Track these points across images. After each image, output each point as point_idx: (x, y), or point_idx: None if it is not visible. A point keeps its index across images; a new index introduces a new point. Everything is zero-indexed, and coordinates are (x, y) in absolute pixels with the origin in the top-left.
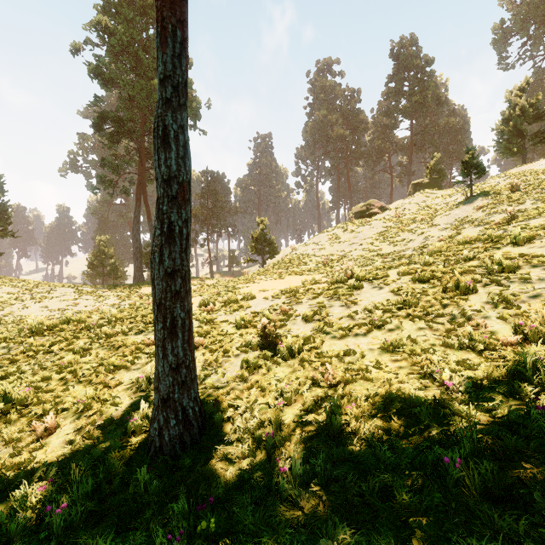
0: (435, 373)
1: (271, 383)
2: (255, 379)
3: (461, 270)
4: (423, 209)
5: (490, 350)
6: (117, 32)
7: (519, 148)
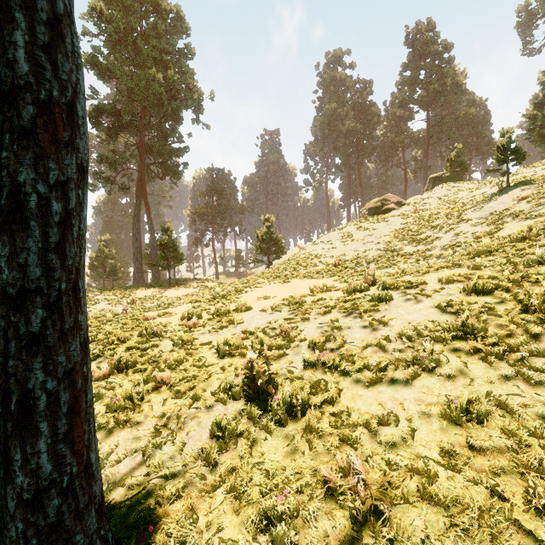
0: None
1: (253, 477)
2: (228, 463)
3: (542, 277)
4: (447, 204)
5: None
6: (114, 20)
7: None
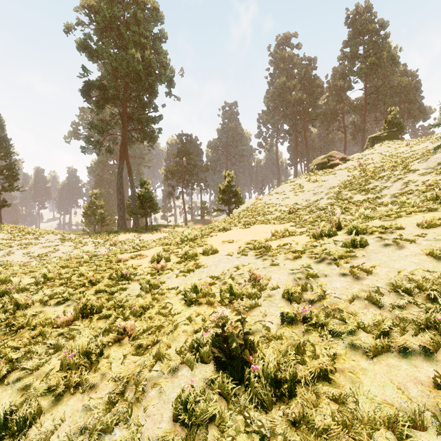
0: None
1: None
2: None
3: None
4: (389, 158)
5: None
6: (101, 11)
7: None
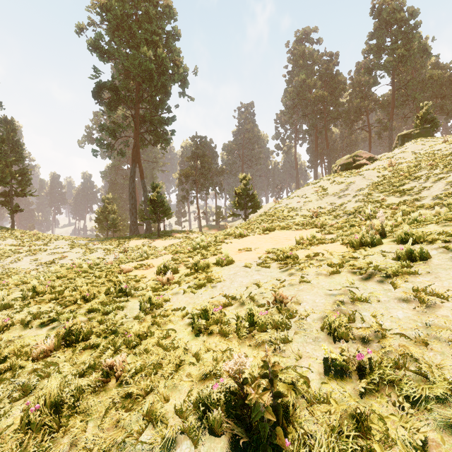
0: None
1: None
2: None
3: None
4: (424, 156)
5: None
6: (113, 9)
7: None
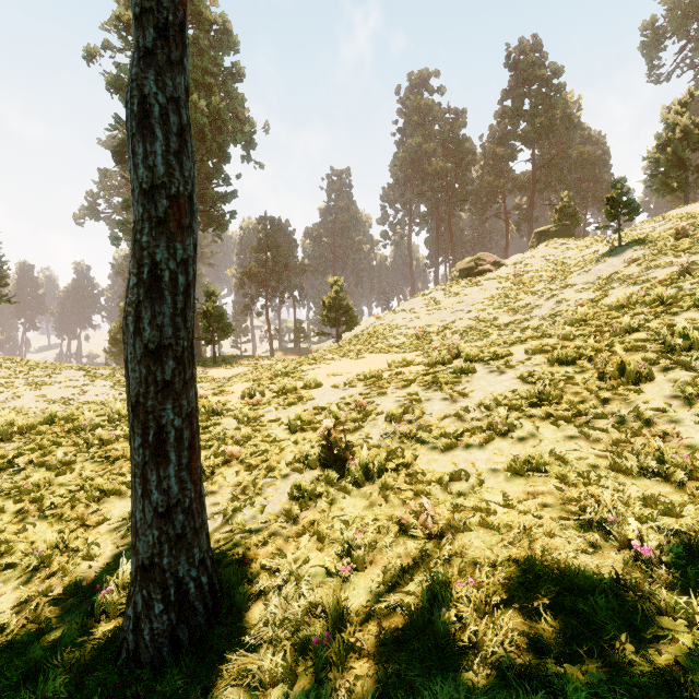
0: (609, 522)
1: (334, 526)
2: (309, 518)
3: (624, 346)
4: (552, 265)
5: (697, 479)
6: None
7: (680, 183)
